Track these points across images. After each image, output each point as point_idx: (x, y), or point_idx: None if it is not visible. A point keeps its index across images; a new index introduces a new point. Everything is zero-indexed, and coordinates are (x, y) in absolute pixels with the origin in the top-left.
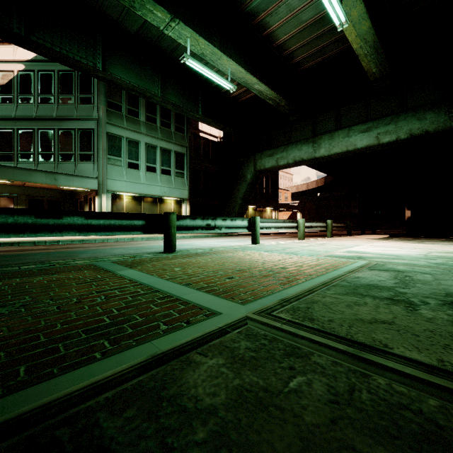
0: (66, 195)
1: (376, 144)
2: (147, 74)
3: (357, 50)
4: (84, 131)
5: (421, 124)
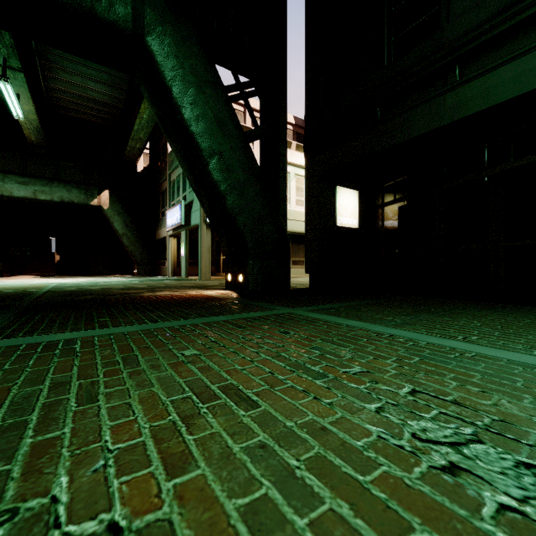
0: None
1: (33, 198)
2: None
3: (22, 123)
4: None
5: (70, 195)
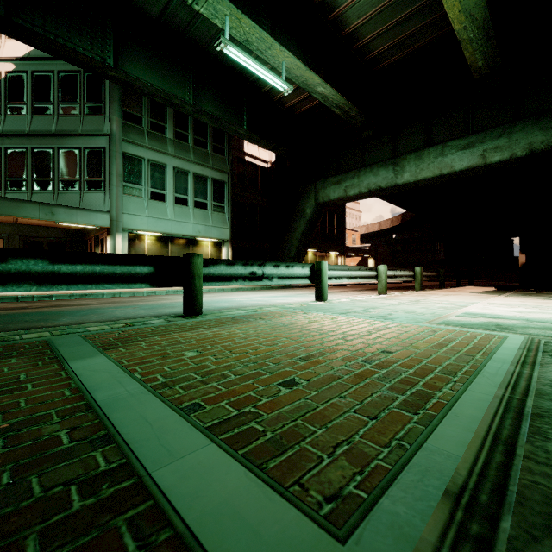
0: (72, 235)
1: (481, 164)
2: (175, 75)
3: (460, 33)
4: (92, 150)
5: (546, 136)
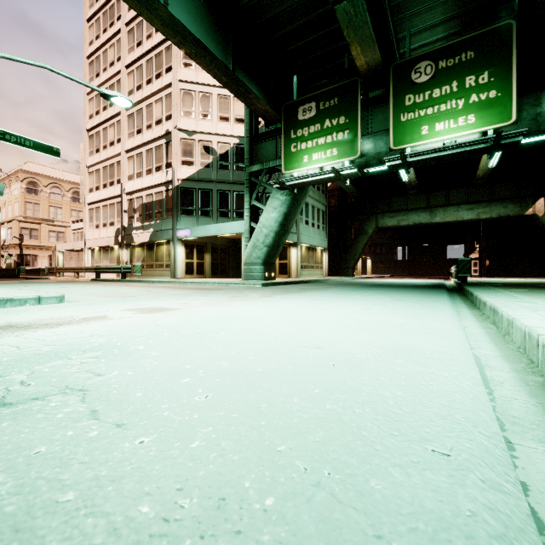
0: (230, 243)
1: (477, 218)
2: None
3: (480, 167)
4: None
5: (505, 211)
